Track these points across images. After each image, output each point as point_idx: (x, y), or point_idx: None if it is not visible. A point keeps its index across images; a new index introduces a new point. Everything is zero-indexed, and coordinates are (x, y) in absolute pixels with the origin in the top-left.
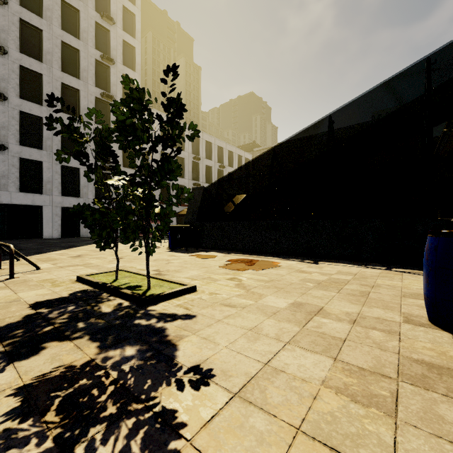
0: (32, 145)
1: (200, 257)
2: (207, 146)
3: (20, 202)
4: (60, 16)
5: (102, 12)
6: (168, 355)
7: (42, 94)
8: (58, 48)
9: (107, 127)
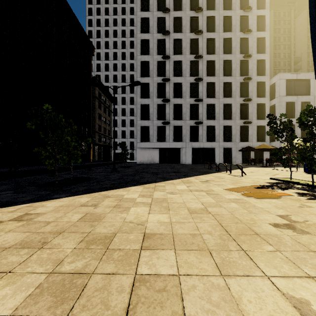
0: (210, 118)
1: None
2: None
3: (206, 146)
4: (222, 48)
5: (244, 30)
6: None
7: (214, 92)
8: (221, 65)
9: (289, 119)
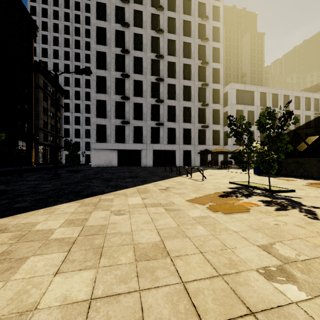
0: (171, 120)
1: (284, 180)
2: (273, 98)
3: (167, 148)
4: (182, 51)
5: (202, 37)
6: (299, 203)
7: (175, 94)
8: (181, 68)
9: (248, 122)
